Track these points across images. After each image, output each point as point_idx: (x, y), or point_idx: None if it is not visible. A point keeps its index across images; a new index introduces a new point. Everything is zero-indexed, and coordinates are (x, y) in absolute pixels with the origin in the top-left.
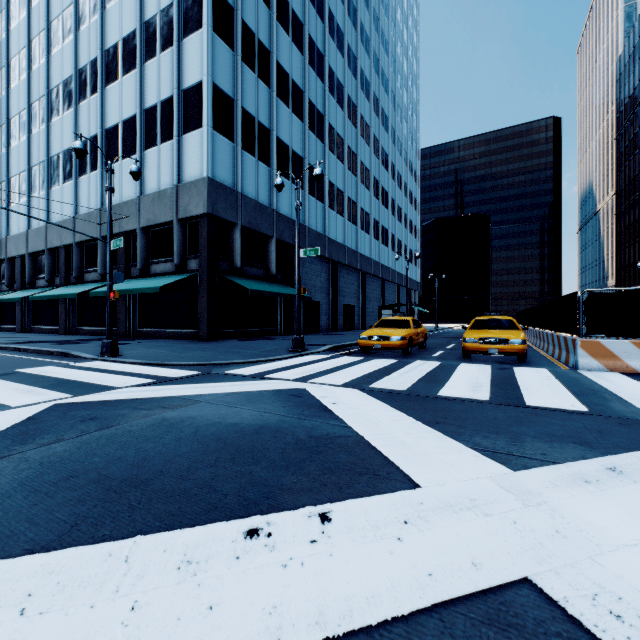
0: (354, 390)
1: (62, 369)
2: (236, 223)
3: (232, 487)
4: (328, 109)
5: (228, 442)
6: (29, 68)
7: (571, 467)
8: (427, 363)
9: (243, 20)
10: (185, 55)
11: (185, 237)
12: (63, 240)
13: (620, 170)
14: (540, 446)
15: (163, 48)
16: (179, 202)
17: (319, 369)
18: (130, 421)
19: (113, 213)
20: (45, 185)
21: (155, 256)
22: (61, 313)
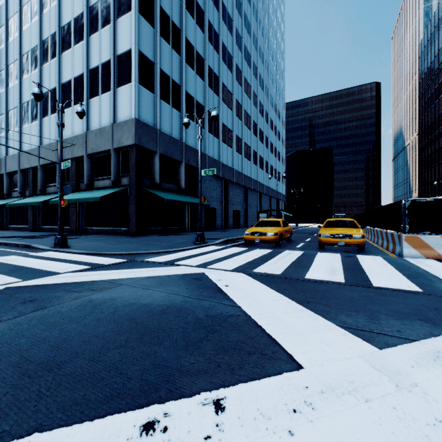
0: (241, 274)
1: (21, 258)
2: (156, 151)
3: (136, 369)
4: (222, 72)
5: (139, 322)
6: (7, 40)
7: (426, 345)
8: (294, 252)
9: (161, 7)
10: (119, 30)
11: (119, 161)
12: (31, 163)
13: (421, 118)
14: (394, 323)
15: (103, 25)
16: (114, 136)
17: (215, 257)
18: (62, 302)
19: (63, 142)
20: (18, 124)
21: (97, 175)
22: (30, 216)
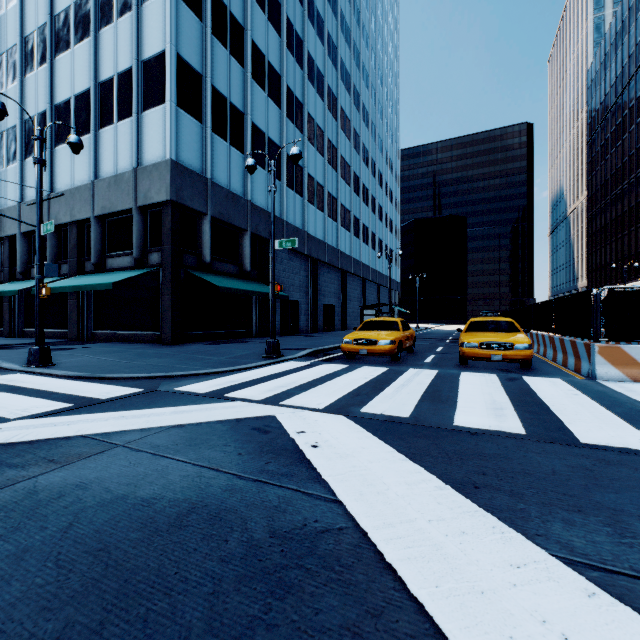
0: (341, 418)
1: None
2: (205, 213)
3: None
4: (307, 98)
5: (114, 560)
6: None
7: None
8: (423, 372)
9: None
10: (145, 21)
11: (146, 227)
12: (7, 230)
13: (592, 174)
14: None
15: (120, 13)
16: (138, 187)
17: (295, 383)
18: None
19: (41, 189)
20: None
21: (112, 249)
22: (5, 313)
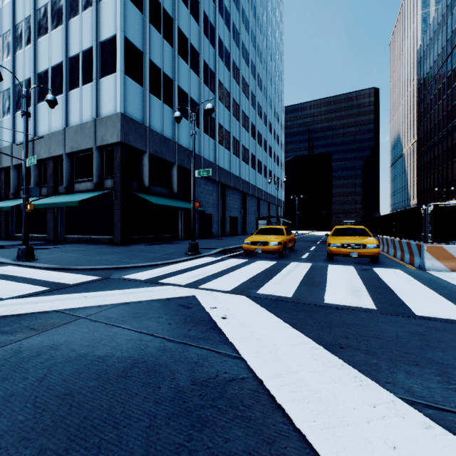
0: (243, 298)
1: None
2: (145, 151)
3: None
4: (218, 69)
5: (77, 402)
6: None
7: None
8: (301, 265)
9: None
10: (102, 14)
11: (102, 161)
12: (3, 163)
13: (420, 124)
14: None
15: (84, 8)
16: (97, 133)
17: (210, 272)
18: None
19: (26, 133)
20: None
21: (78, 177)
22: (1, 222)
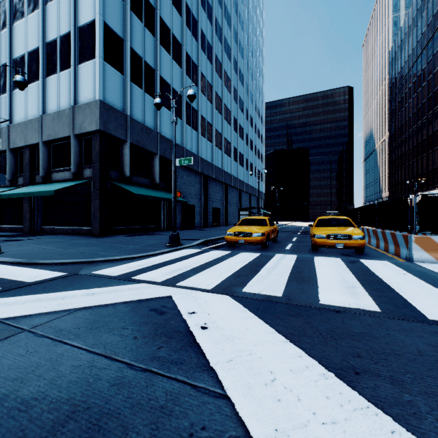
0: (227, 298)
1: None
2: (125, 140)
3: None
4: (201, 62)
5: None
6: None
7: None
8: (286, 257)
9: None
10: None
11: (81, 150)
12: None
13: (392, 121)
14: None
15: None
16: (75, 120)
17: (190, 266)
18: None
19: None
20: None
21: (56, 166)
22: None
